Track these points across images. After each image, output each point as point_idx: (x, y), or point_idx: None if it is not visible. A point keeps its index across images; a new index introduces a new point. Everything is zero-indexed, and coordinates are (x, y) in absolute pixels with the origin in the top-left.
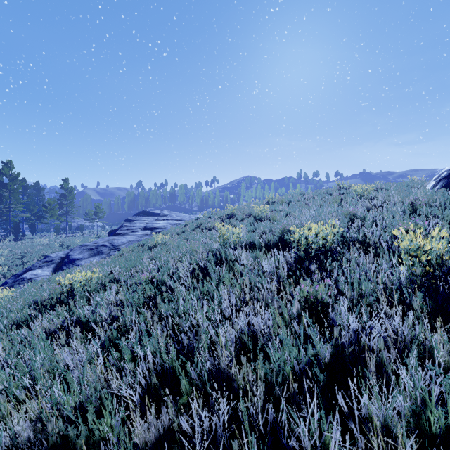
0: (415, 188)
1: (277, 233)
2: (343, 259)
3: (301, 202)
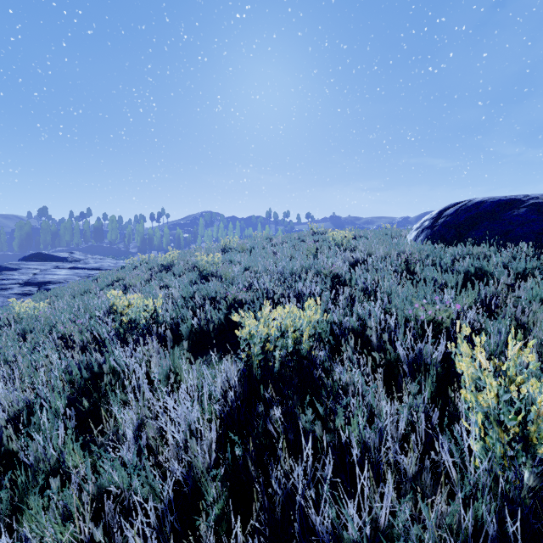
0: (395, 238)
1: (222, 308)
2: (339, 409)
3: (266, 251)
